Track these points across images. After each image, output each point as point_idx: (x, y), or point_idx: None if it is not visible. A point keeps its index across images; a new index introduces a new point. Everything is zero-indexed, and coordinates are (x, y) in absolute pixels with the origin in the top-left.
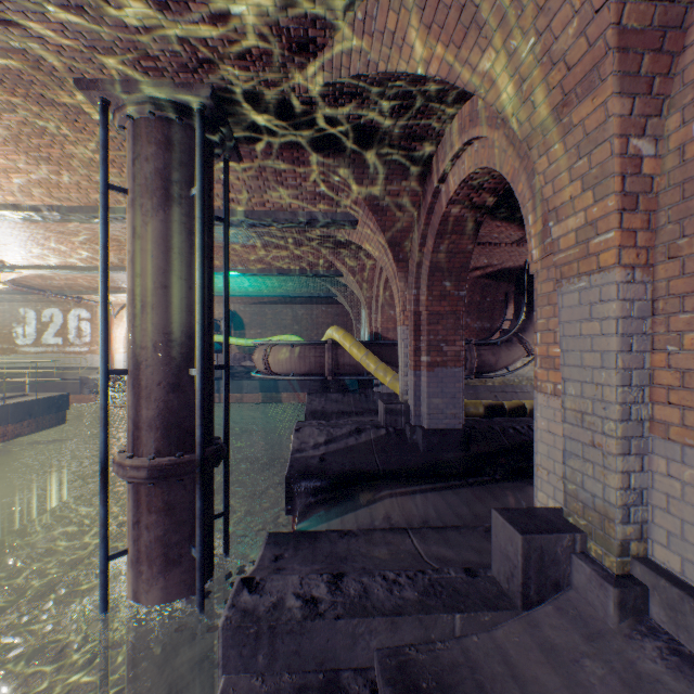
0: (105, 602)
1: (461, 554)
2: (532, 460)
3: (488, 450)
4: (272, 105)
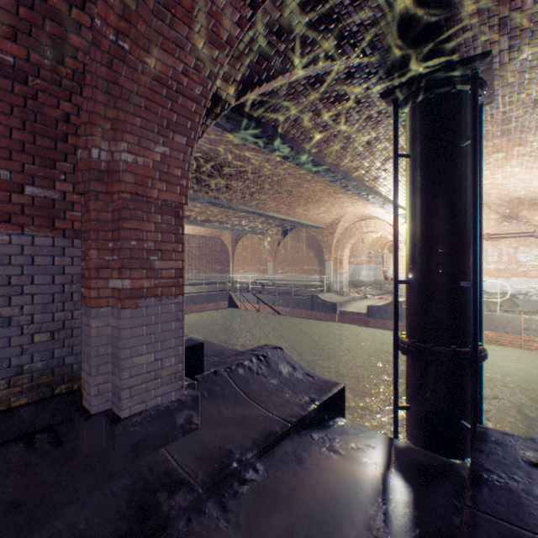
0: None
1: (233, 411)
2: None
3: None
4: (387, 62)
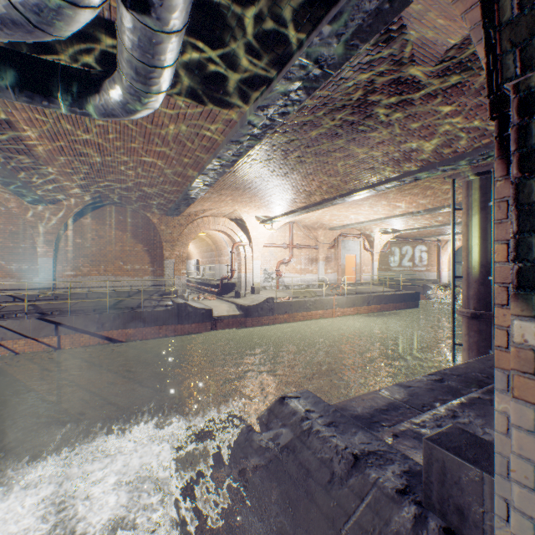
0: (453, 359)
1: None
2: None
3: None
4: None
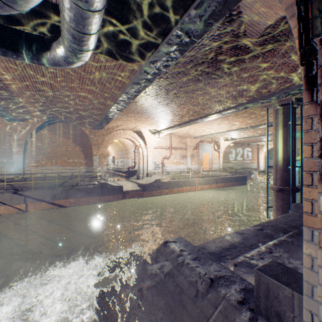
0: (267, 215)
1: None
2: None
3: None
4: None
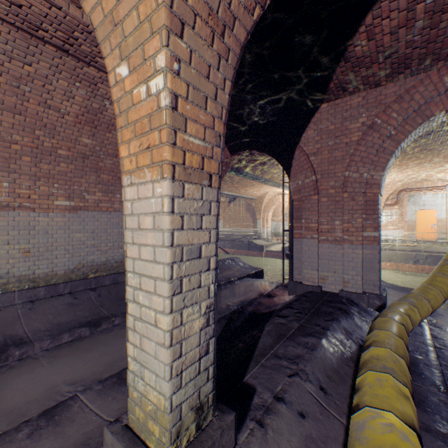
0: None
1: (227, 272)
2: (257, 304)
3: (283, 299)
4: None
